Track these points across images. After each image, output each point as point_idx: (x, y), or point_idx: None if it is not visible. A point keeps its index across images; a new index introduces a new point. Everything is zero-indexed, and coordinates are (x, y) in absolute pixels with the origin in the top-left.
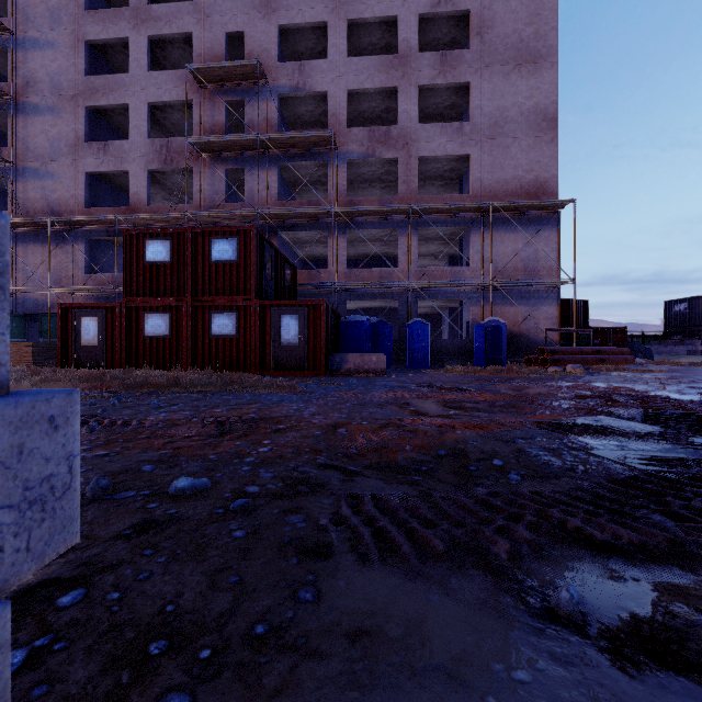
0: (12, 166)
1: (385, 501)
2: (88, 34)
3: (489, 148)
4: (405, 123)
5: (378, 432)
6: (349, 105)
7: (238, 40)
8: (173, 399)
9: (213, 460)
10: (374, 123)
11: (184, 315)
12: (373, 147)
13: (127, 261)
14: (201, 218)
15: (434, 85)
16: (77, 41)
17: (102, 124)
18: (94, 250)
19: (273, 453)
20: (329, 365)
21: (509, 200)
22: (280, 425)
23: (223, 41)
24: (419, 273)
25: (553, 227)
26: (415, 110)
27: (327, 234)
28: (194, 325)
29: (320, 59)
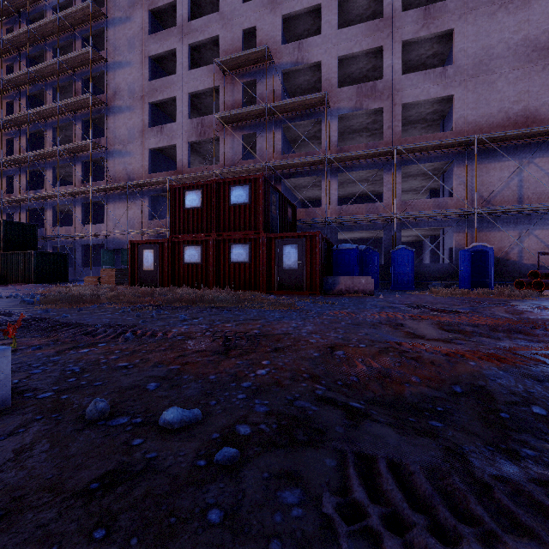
0: (106, 150)
1: (409, 474)
2: (151, 51)
3: (473, 86)
4: (389, 76)
5: (378, 358)
6: (339, 70)
7: (251, 34)
8: (197, 313)
9: (212, 381)
10: (361, 82)
11: (211, 247)
12: (360, 101)
13: (172, 208)
14: (224, 174)
15: (418, 37)
16: (144, 57)
17: (160, 114)
18: (155, 203)
19: (270, 377)
20: (323, 286)
21: (495, 132)
22: (279, 343)
23: (240, 37)
24: (403, 206)
25: (544, 153)
26: (399, 63)
27: (321, 178)
28: (218, 254)
29: (315, 36)
